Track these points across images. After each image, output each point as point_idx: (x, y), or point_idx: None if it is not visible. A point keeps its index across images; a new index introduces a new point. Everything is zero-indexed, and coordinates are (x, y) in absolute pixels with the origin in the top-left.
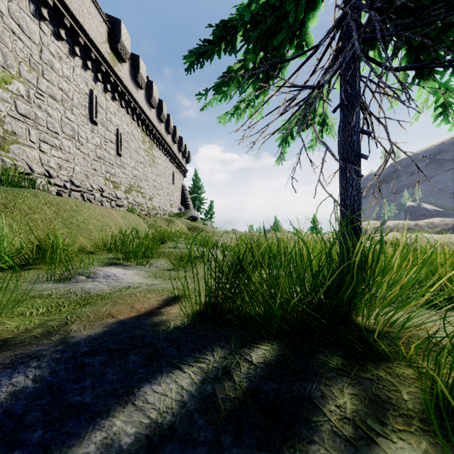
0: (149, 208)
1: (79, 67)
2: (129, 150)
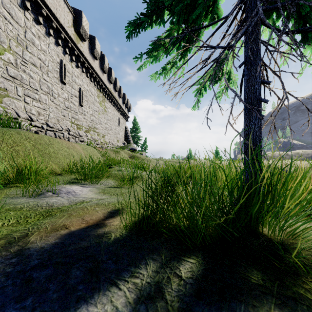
0: (102, 142)
1: (53, 43)
2: (88, 102)
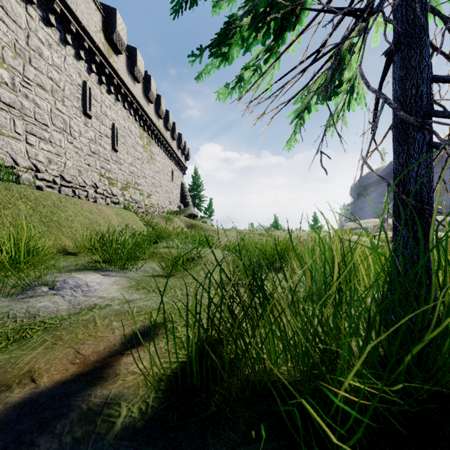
0: (147, 205)
1: (71, 56)
2: (126, 145)
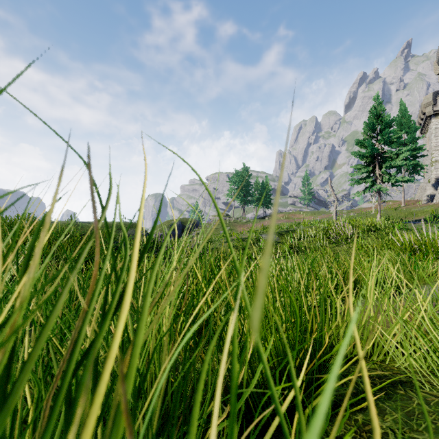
0: None
1: None
2: None
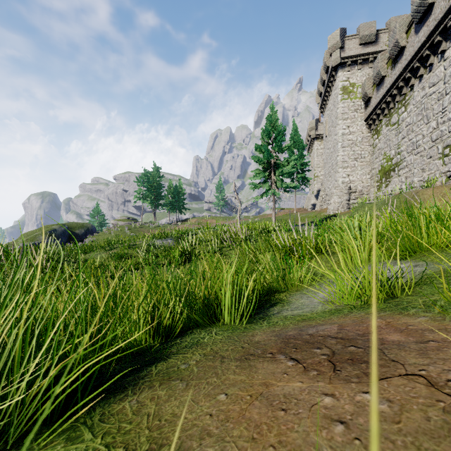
0: None
1: None
2: None
